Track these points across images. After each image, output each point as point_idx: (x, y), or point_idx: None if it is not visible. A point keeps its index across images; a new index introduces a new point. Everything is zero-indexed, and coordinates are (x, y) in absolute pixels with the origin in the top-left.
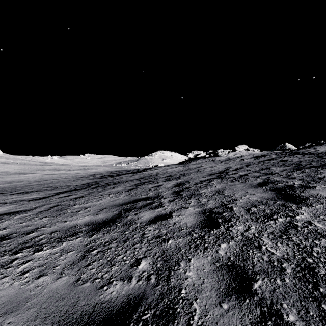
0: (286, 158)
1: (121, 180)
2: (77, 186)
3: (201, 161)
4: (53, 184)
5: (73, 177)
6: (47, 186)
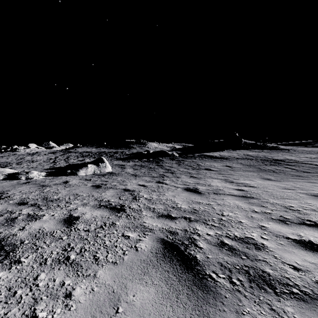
0: (70, 154)
1: None
2: None
3: (2, 154)
4: None
5: None
6: None
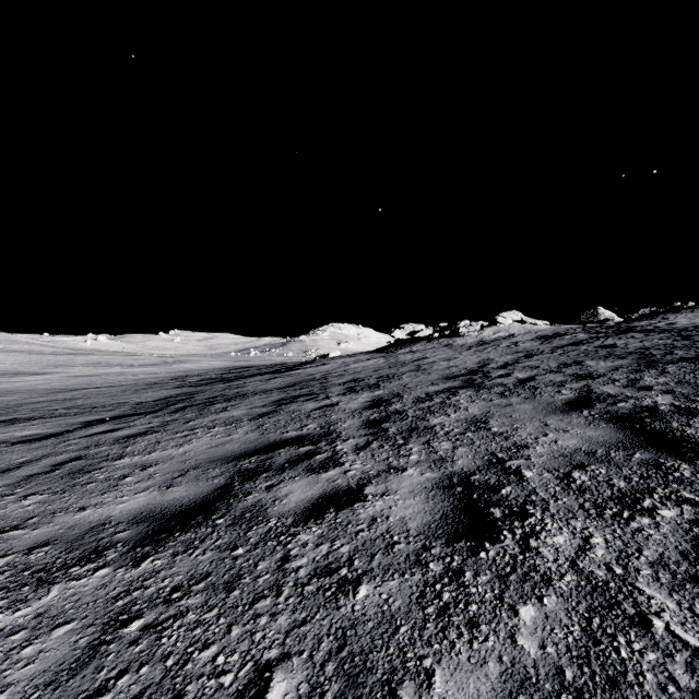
0: (610, 340)
1: (245, 390)
2: (140, 404)
3: (423, 346)
4: (85, 399)
5: (136, 381)
6: (70, 404)
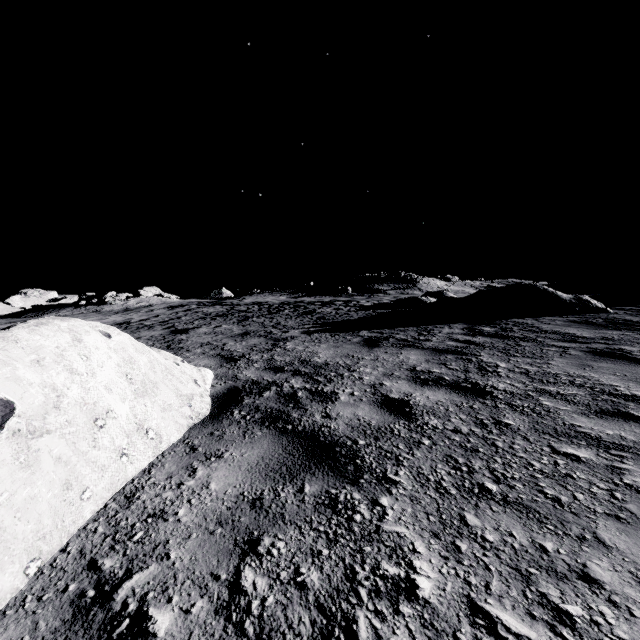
0: (204, 309)
1: None
2: None
3: (71, 311)
4: None
5: None
6: None
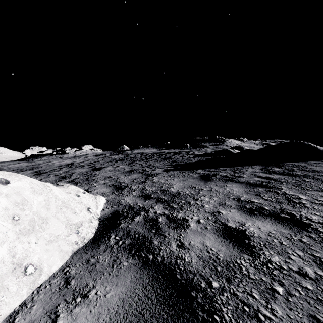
0: (112, 156)
1: None
2: None
3: (48, 157)
4: None
5: None
6: None
